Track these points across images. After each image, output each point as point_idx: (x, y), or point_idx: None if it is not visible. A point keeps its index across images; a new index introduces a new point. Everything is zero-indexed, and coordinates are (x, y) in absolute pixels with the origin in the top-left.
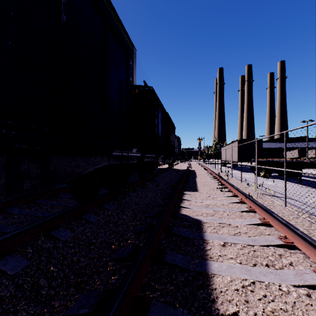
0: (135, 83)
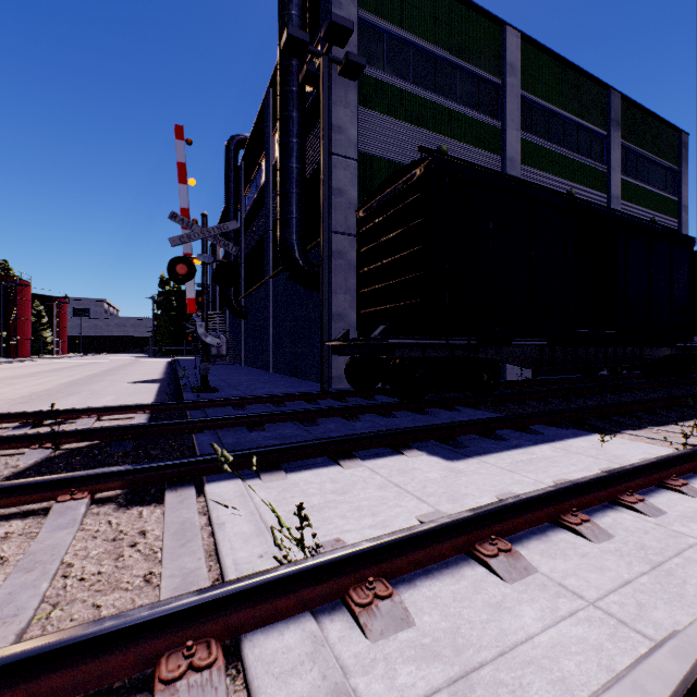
0: (685, 202)
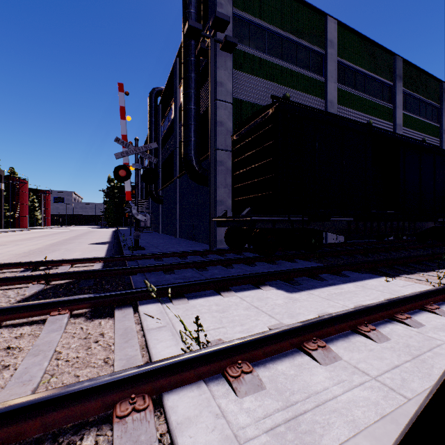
0: (444, 127)
